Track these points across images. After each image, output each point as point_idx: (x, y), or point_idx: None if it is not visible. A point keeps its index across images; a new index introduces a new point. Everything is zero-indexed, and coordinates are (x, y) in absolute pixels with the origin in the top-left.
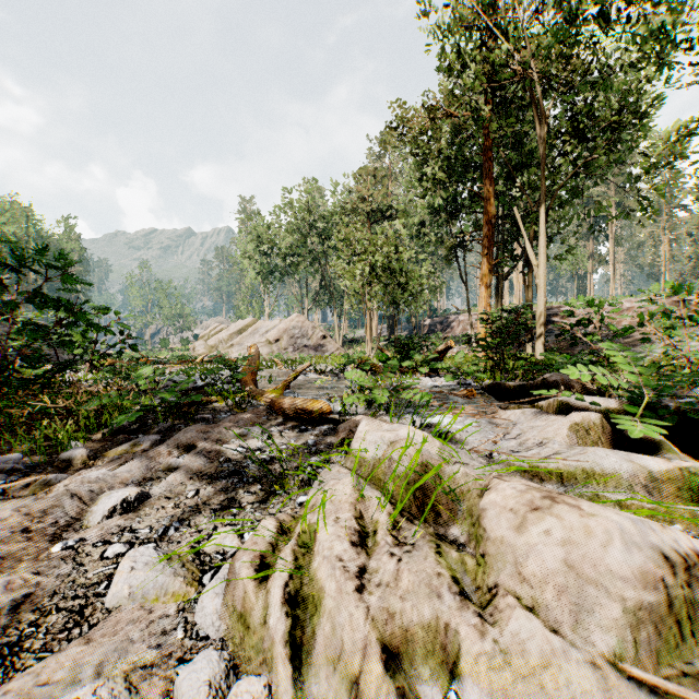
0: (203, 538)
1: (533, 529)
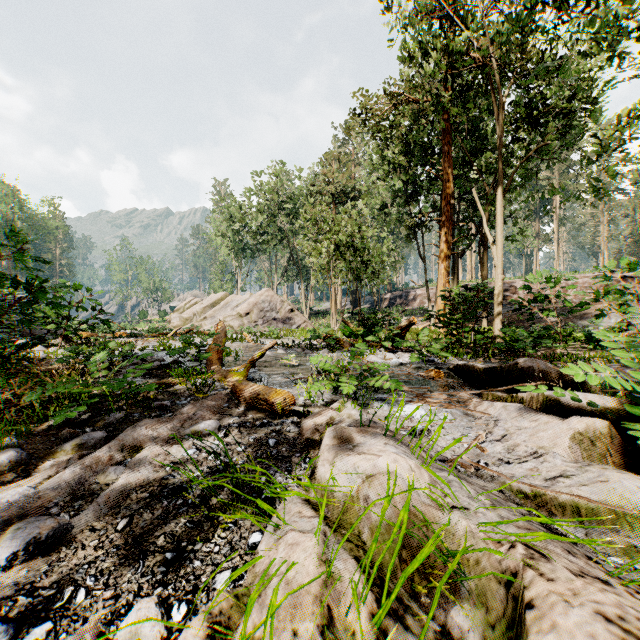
0: (118, 614)
1: None
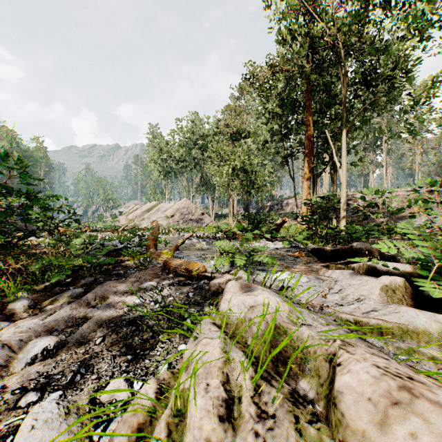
0: (101, 387)
1: (397, 428)
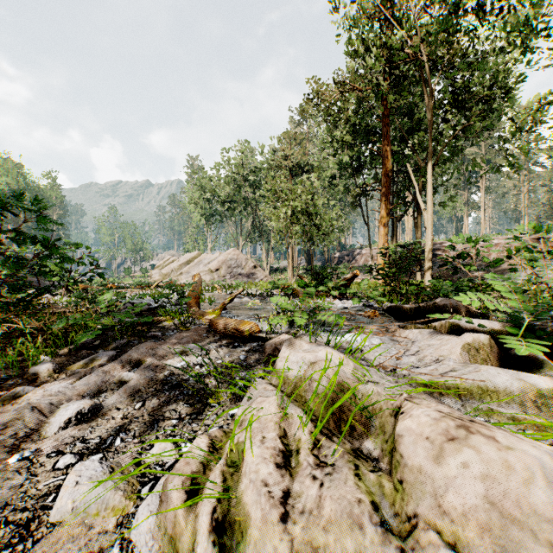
0: (145, 449)
1: (451, 460)
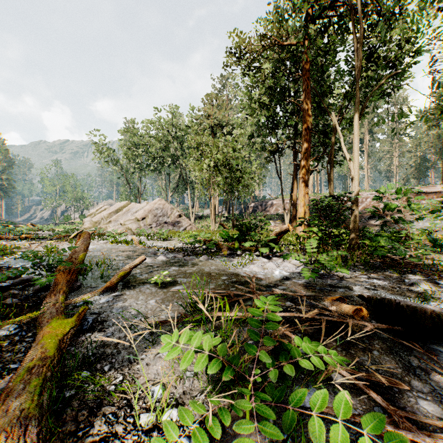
0: None
1: None
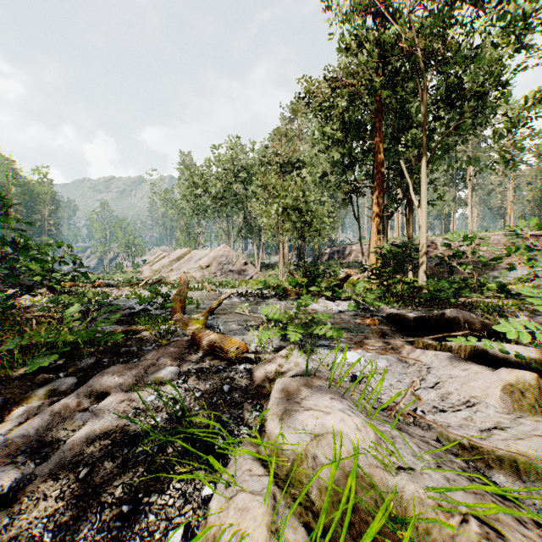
0: None
1: None
